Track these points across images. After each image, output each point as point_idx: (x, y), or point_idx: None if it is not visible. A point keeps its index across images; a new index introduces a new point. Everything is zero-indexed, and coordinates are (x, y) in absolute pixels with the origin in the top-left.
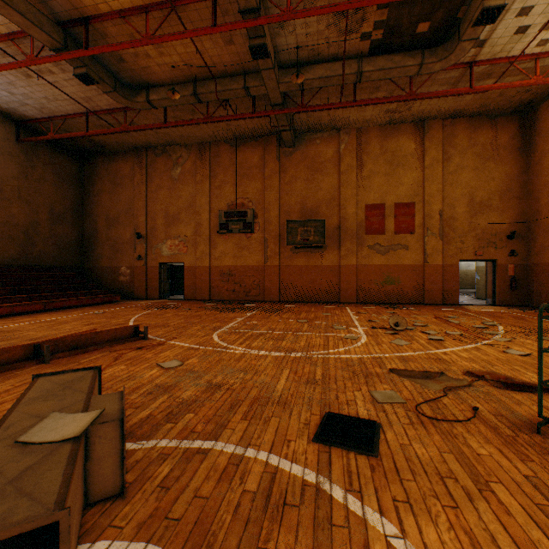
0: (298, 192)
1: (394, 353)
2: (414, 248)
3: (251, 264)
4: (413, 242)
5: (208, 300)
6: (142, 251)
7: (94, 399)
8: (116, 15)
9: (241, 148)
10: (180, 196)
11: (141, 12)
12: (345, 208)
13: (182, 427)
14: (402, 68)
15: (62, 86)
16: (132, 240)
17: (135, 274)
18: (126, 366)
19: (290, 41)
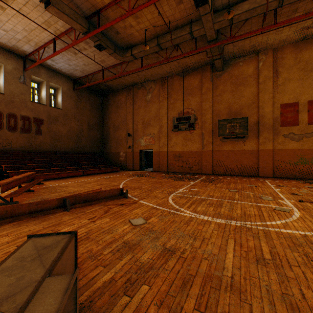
0: (225, 100)
1: None
2: None
3: (193, 150)
4: None
5: (166, 172)
6: (131, 143)
7: (44, 284)
8: (113, 4)
9: (186, 77)
10: (150, 110)
11: None
12: (263, 108)
13: (135, 306)
14: None
15: (90, 56)
16: (125, 137)
17: (127, 156)
18: (109, 219)
19: None
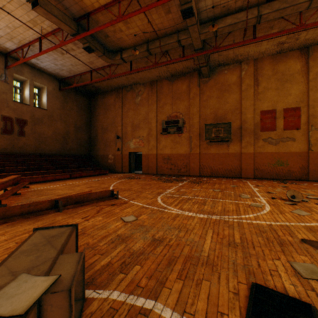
0: (211, 106)
1: (299, 223)
2: (300, 140)
3: (181, 152)
4: (298, 135)
5: (156, 174)
6: (120, 146)
7: (60, 259)
8: (103, 8)
9: (175, 82)
10: (140, 113)
11: (116, 3)
12: (245, 114)
13: (130, 279)
14: (295, 5)
15: (78, 57)
16: (114, 140)
17: (116, 158)
18: (102, 218)
19: (208, 3)
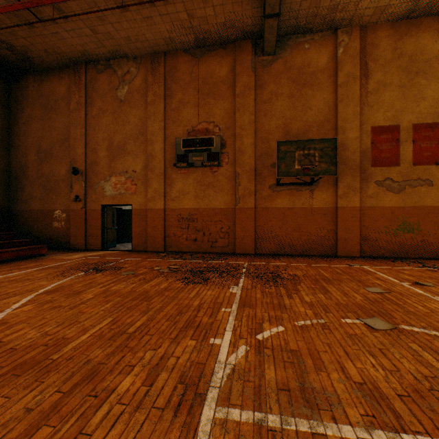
0: (279, 113)
1: None
2: None
3: (218, 206)
4: None
5: (163, 252)
6: (80, 191)
7: None
8: None
9: (204, 59)
10: (127, 121)
11: None
12: (344, 132)
13: None
14: None
15: None
16: (68, 177)
17: (71, 218)
18: None
19: None
